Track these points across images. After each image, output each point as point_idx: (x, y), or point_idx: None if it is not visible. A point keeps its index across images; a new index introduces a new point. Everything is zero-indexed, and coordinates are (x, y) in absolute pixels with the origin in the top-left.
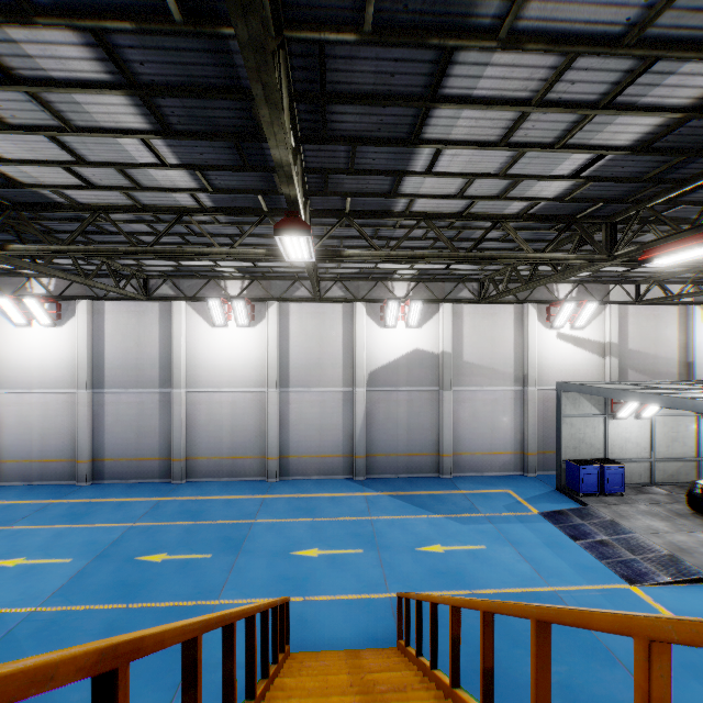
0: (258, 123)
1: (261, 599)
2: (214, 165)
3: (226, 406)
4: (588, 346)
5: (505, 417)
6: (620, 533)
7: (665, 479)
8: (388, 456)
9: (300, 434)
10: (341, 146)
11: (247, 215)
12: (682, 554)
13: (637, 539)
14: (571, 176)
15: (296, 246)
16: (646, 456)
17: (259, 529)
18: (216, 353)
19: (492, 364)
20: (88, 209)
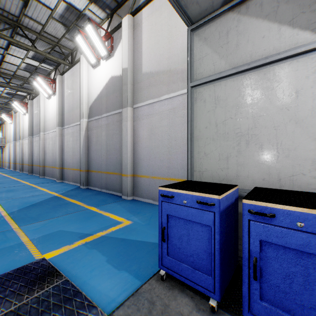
0: None
1: None
2: None
3: (51, 140)
4: None
5: (185, 132)
6: None
7: None
8: (97, 172)
9: (67, 154)
10: None
11: None
12: None
13: None
14: None
15: None
16: None
17: None
18: (49, 112)
19: (169, 64)
20: None
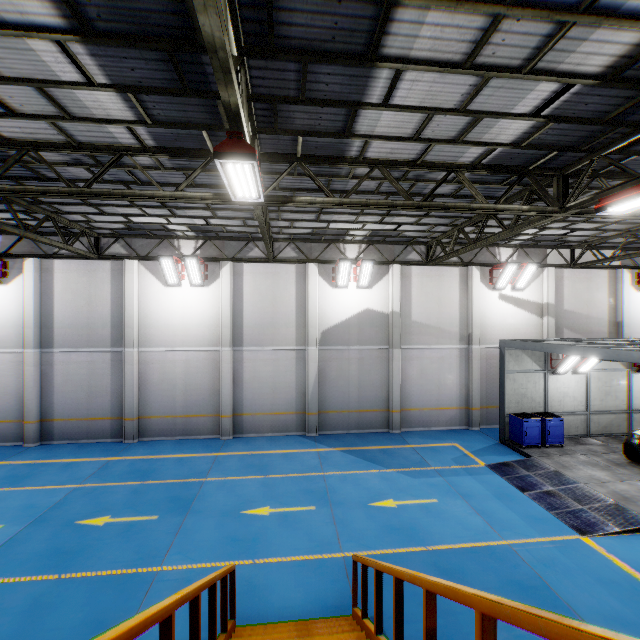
0: (193, 21)
1: (208, 563)
2: (149, 86)
3: (180, 365)
4: (527, 307)
5: (451, 374)
6: (565, 483)
7: (599, 431)
8: (340, 412)
9: (254, 392)
10: (290, 63)
11: (193, 157)
12: (627, 503)
13: (582, 489)
14: (533, 114)
15: (241, 178)
16: (582, 409)
17: (210, 488)
18: (170, 312)
19: (439, 323)
20: (15, 145)
